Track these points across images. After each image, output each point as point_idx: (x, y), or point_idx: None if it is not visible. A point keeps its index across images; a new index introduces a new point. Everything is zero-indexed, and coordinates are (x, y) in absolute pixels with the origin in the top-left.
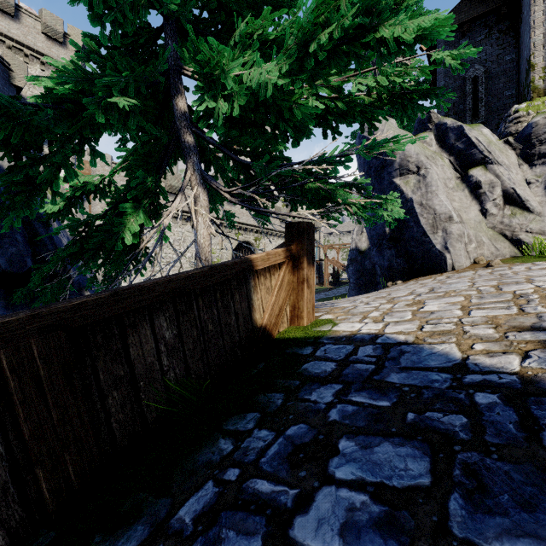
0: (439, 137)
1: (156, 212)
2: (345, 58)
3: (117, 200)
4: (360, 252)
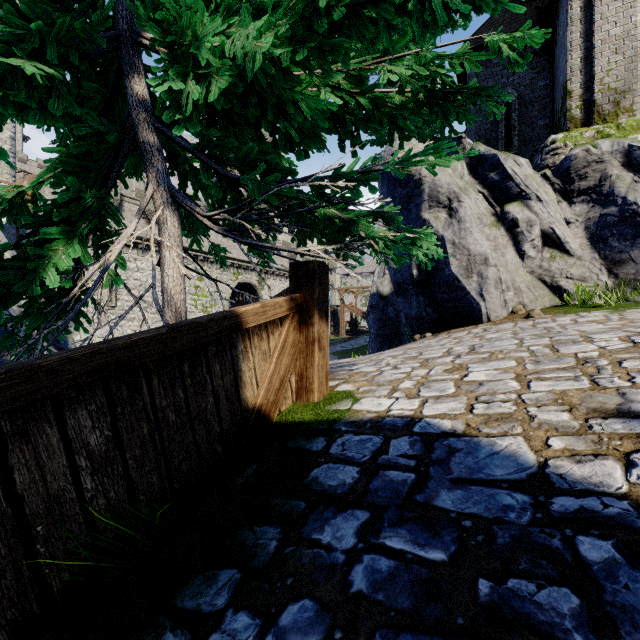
0: (472, 167)
1: (101, 241)
2: (371, 26)
3: (38, 222)
4: (382, 297)
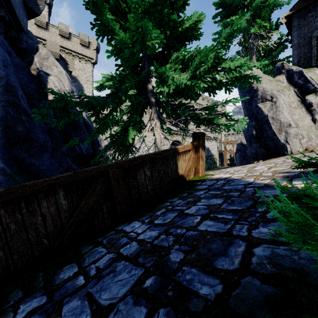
0: (288, 77)
1: (139, 130)
2: (211, 71)
3: (125, 126)
4: (243, 145)
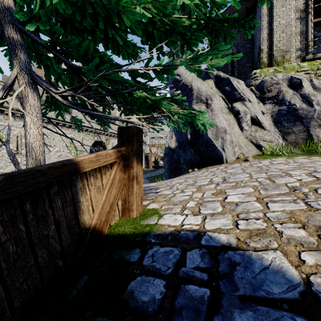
0: (217, 83)
1: None
2: None
3: None
4: (171, 149)
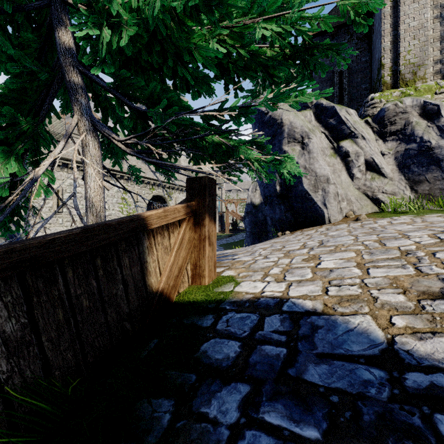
0: (317, 115)
1: (36, 160)
2: None
3: None
4: (254, 206)
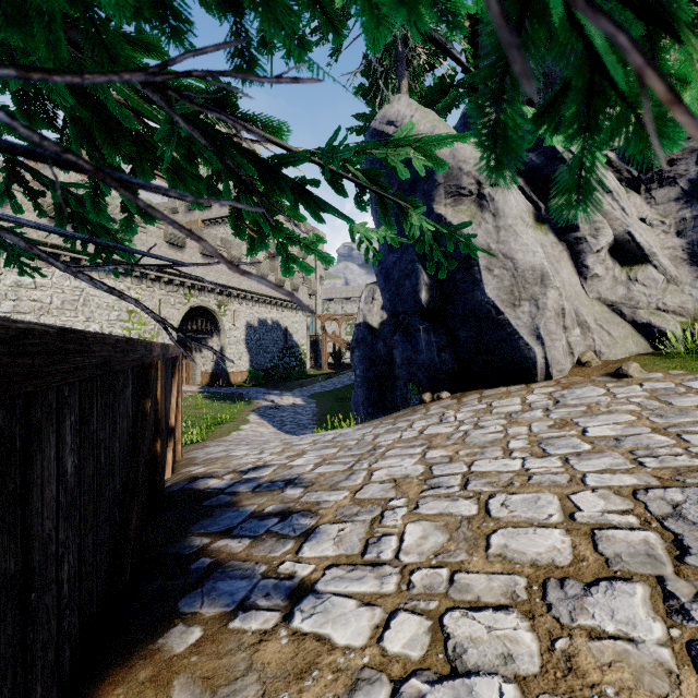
0: None
1: None
2: None
3: None
4: (370, 328)
